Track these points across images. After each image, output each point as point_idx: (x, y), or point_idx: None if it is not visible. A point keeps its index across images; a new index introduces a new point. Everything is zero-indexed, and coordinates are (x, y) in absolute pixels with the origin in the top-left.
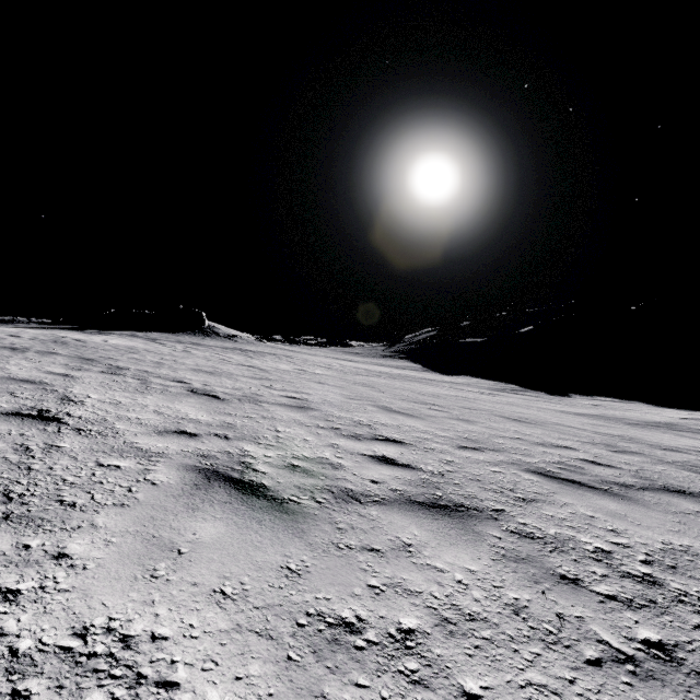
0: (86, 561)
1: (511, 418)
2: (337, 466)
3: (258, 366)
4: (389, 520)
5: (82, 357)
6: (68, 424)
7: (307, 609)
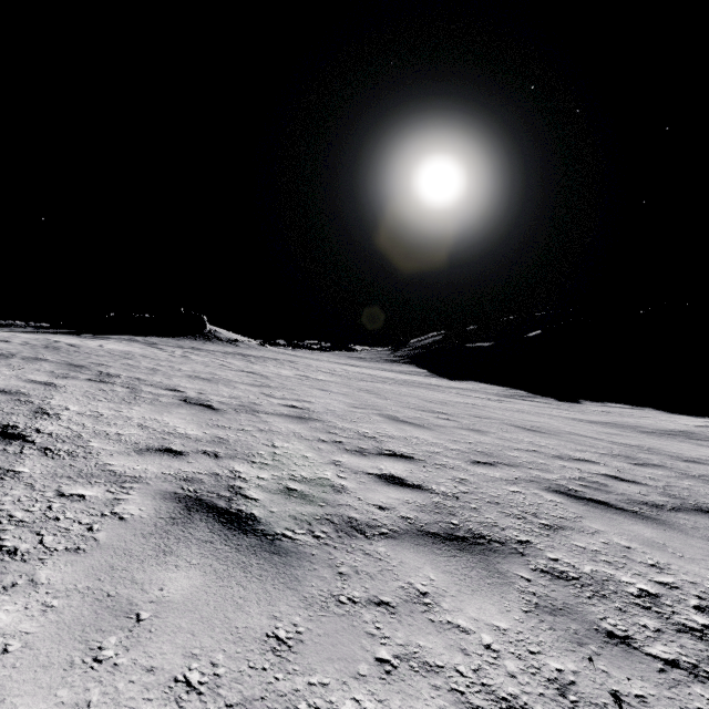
0: (10, 639)
1: (523, 427)
2: (339, 489)
3: (259, 372)
4: (400, 559)
5: (71, 363)
6: (34, 443)
7: (297, 704)
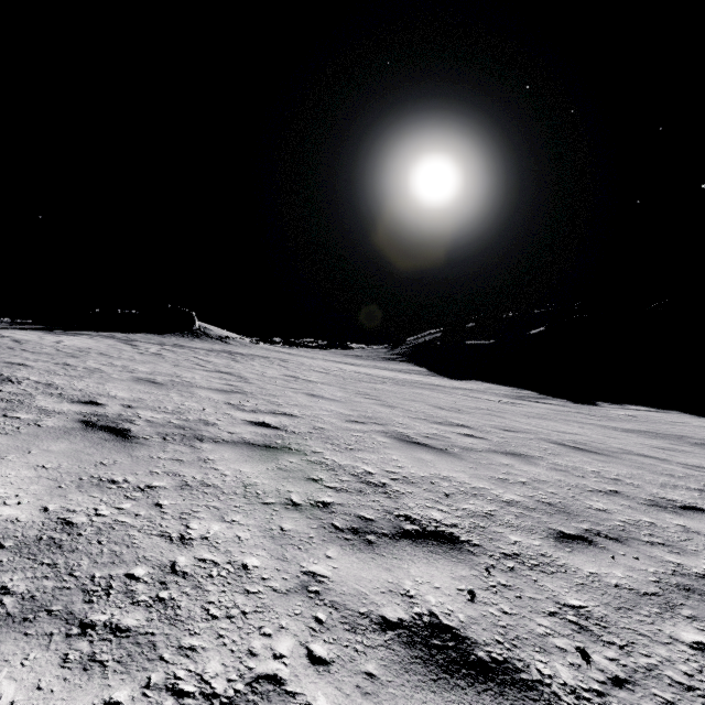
0: None
1: (567, 444)
2: None
3: (238, 373)
4: None
5: None
6: None
7: None
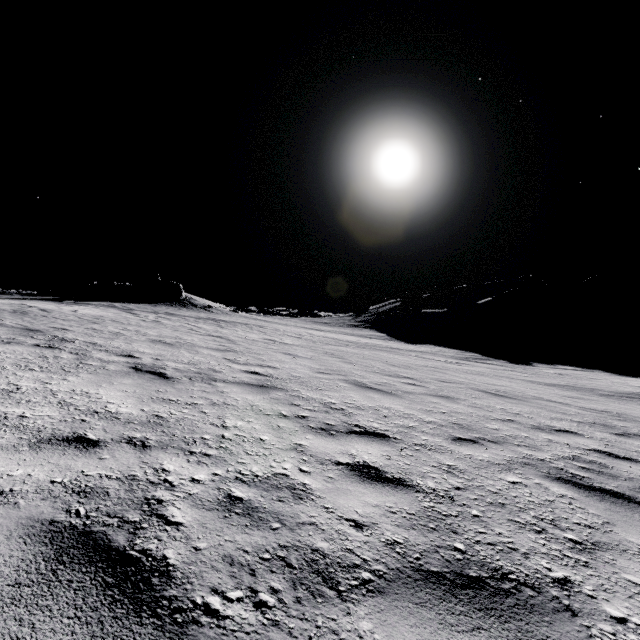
0: None
1: (490, 392)
2: (301, 492)
3: (226, 337)
4: None
5: (28, 327)
6: None
7: None
